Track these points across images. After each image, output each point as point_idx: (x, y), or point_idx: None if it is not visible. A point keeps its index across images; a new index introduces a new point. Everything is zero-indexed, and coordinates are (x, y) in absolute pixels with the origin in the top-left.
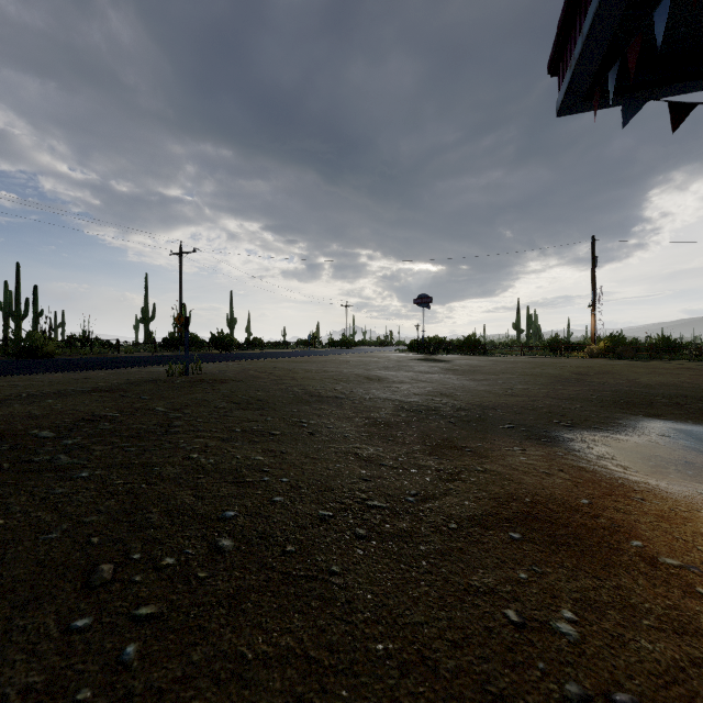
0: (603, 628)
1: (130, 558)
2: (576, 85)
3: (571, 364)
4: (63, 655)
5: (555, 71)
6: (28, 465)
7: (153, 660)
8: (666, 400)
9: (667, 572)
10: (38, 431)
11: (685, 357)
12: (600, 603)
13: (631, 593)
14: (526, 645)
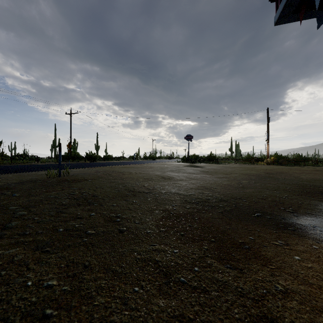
0: None
1: None
2: (291, 0)
3: (262, 168)
4: None
5: None
6: None
7: None
8: None
9: None
10: None
11: (311, 164)
12: None
13: None
14: None
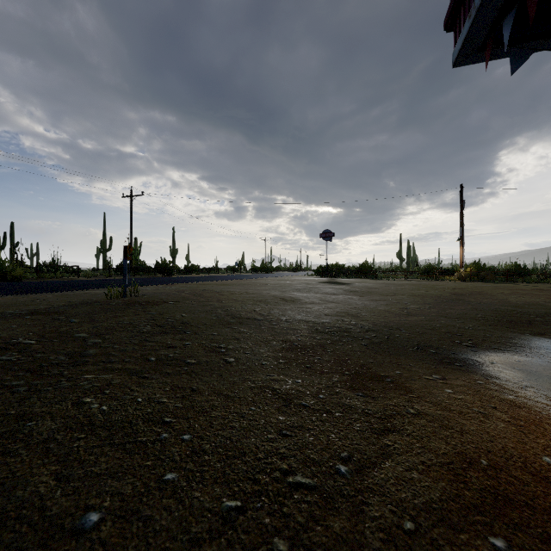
0: None
1: None
2: (473, 34)
3: (448, 286)
4: None
5: (451, 27)
6: None
7: None
8: (540, 318)
9: None
10: None
11: (534, 280)
12: None
13: None
14: None
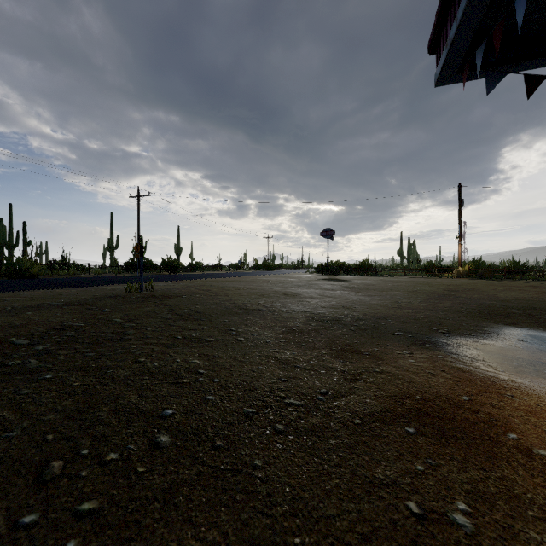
0: (494, 519)
1: (79, 454)
2: (450, 60)
3: (443, 282)
4: None
5: (433, 51)
6: (2, 368)
7: None
8: (520, 311)
9: (541, 463)
10: (16, 338)
11: (532, 277)
12: (488, 494)
13: (514, 484)
14: (428, 537)
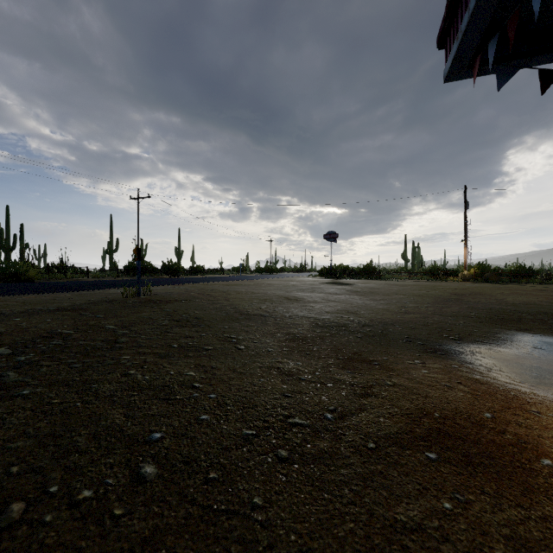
0: None
1: (46, 492)
2: (461, 54)
3: (449, 286)
4: None
5: (443, 45)
6: None
7: None
8: (531, 316)
9: None
10: None
11: (538, 281)
12: (532, 541)
13: None
14: None
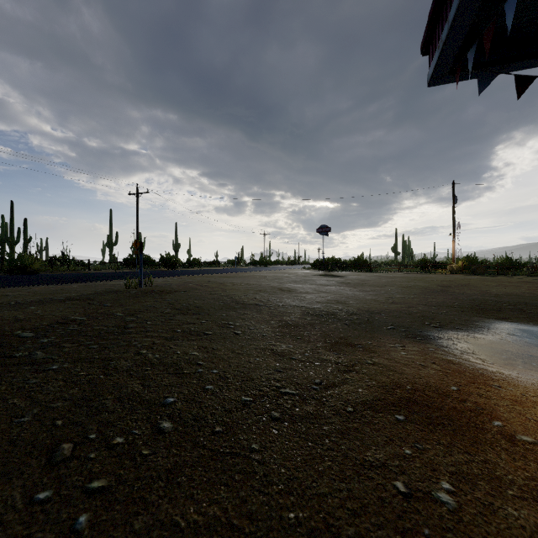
0: (476, 498)
1: (87, 438)
2: (442, 61)
3: (437, 278)
4: (25, 524)
5: (426, 52)
6: (10, 359)
7: (101, 529)
8: (511, 306)
9: (523, 448)
10: (21, 331)
11: (524, 273)
12: (471, 475)
13: (496, 466)
14: (413, 513)
